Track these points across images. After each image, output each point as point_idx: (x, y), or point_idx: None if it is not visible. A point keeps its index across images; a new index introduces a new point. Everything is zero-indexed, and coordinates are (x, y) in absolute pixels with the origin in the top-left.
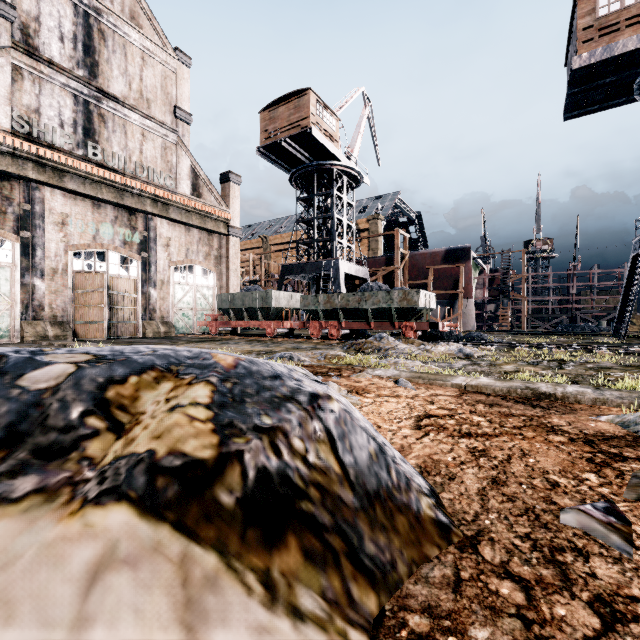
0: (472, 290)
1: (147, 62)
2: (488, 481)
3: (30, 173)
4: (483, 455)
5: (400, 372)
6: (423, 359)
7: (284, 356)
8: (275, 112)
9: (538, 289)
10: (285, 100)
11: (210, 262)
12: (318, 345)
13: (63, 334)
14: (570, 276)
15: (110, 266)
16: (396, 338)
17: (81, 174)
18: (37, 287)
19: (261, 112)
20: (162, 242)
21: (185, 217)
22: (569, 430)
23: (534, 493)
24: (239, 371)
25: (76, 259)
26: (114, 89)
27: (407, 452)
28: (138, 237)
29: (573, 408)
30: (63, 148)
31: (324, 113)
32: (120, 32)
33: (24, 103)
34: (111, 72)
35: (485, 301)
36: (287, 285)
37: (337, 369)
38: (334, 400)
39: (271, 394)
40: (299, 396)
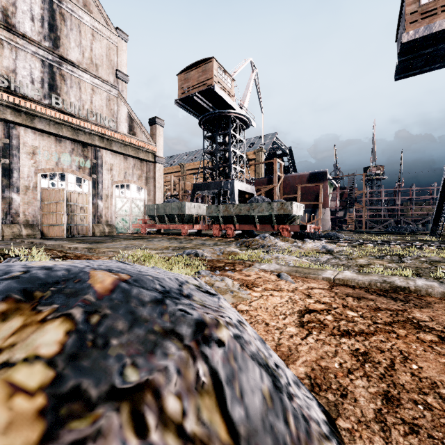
0: (328, 202)
1: (96, 37)
2: (381, 399)
3: (8, 116)
4: (367, 360)
5: (281, 266)
6: (297, 254)
7: (191, 253)
8: (188, 74)
9: (374, 201)
10: (195, 66)
11: (142, 182)
12: (218, 242)
13: (33, 234)
14: (396, 192)
15: (68, 184)
16: (275, 237)
17: (47, 117)
18: (14, 199)
19: (178, 74)
20: (107, 167)
21: (123, 149)
22: (434, 326)
23: (434, 418)
24: (114, 297)
25: (43, 179)
26: (71, 56)
27: (295, 356)
28: (89, 163)
29: (427, 301)
30: (33, 98)
31: (223, 75)
32: (76, 15)
33: (4, 65)
34: (69, 44)
35: (337, 209)
36: (197, 198)
37: (231, 263)
38: (223, 327)
39: (147, 328)
40: (182, 327)
